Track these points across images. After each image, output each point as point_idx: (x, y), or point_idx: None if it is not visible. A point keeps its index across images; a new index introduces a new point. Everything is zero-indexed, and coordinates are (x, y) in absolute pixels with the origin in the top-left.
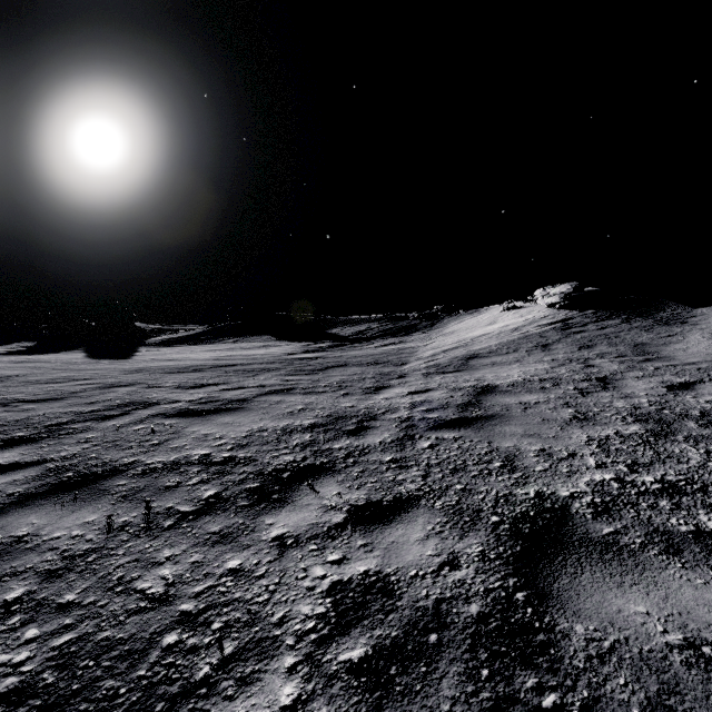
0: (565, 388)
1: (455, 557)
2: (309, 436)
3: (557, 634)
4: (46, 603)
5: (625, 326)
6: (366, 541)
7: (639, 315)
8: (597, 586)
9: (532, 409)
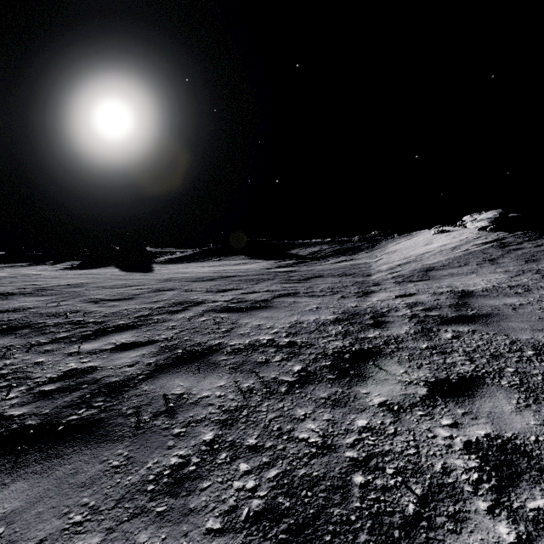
0: (539, 293)
1: None
2: (341, 328)
3: None
4: (237, 444)
5: None
6: (464, 410)
7: None
8: None
9: (521, 310)
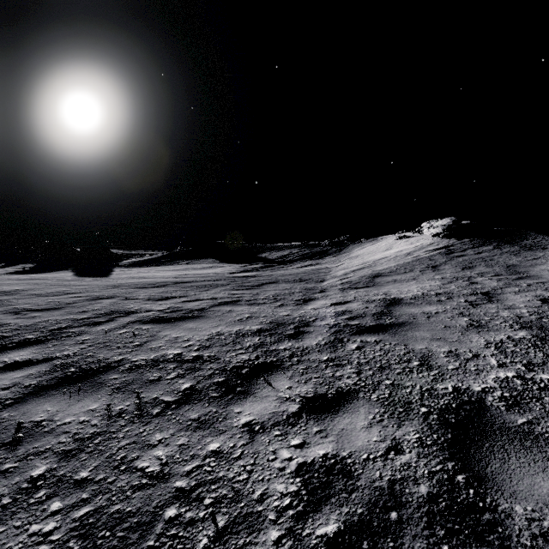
0: (458, 301)
1: (397, 443)
2: (258, 339)
3: (501, 514)
4: (65, 479)
5: (497, 251)
6: (320, 428)
7: (507, 242)
8: (525, 471)
9: (434, 318)
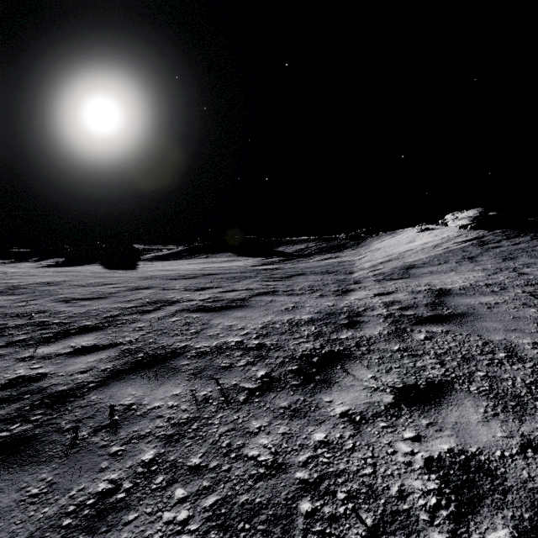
0: (514, 292)
1: (530, 440)
2: (314, 328)
3: None
4: (178, 465)
5: (537, 242)
6: (429, 420)
7: None
8: None
9: (496, 309)
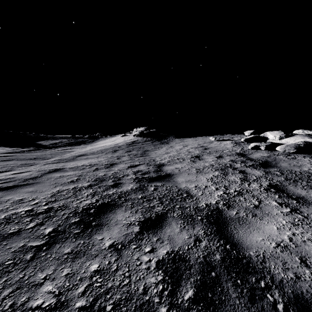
0: (92, 168)
1: None
2: None
3: None
4: None
5: (150, 144)
6: None
7: (158, 140)
8: None
9: (59, 179)
